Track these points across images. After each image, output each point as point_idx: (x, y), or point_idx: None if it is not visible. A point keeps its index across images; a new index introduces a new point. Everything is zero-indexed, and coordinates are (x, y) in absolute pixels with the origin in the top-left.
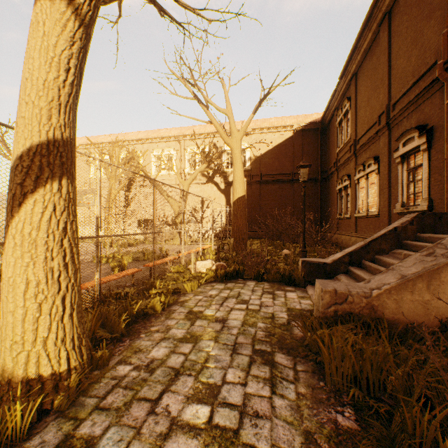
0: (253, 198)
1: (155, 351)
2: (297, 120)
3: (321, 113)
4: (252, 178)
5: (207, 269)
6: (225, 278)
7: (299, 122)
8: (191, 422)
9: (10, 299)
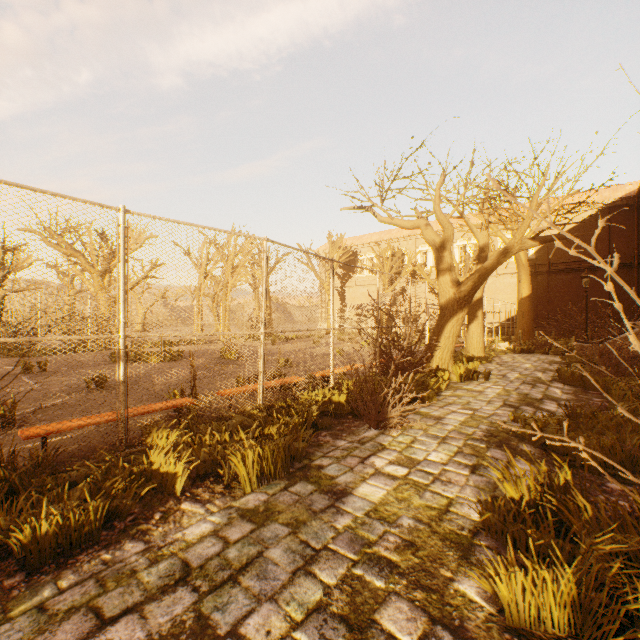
0: (537, 290)
1: (503, 360)
2: (601, 195)
3: (639, 182)
4: (537, 268)
5: (506, 347)
6: (520, 352)
7: (604, 199)
8: (525, 364)
9: (472, 337)
